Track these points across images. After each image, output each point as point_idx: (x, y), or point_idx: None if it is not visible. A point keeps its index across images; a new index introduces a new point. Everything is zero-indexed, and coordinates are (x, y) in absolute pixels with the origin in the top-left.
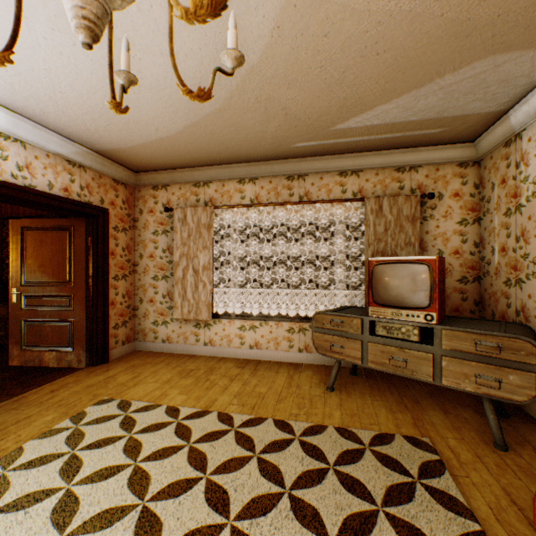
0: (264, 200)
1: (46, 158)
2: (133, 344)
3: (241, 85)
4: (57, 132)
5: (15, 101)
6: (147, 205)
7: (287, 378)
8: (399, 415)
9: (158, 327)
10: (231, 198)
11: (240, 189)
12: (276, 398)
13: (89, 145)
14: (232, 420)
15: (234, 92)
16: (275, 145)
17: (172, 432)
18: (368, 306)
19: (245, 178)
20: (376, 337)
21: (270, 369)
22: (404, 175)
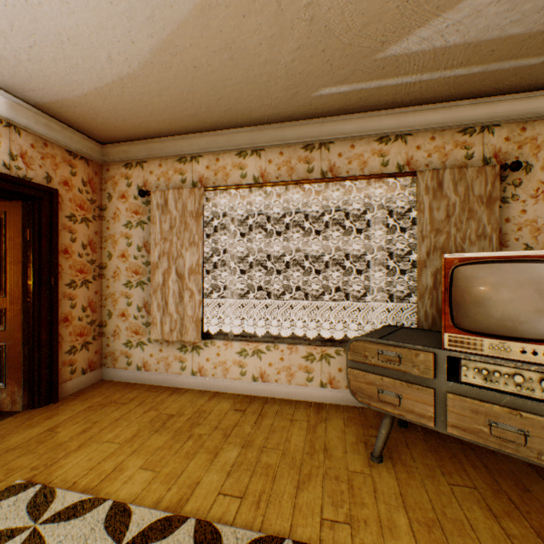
0: (272, 178)
1: None
2: (99, 372)
3: None
4: None
5: None
6: (118, 188)
7: (308, 432)
8: (510, 526)
9: (132, 350)
10: (228, 176)
11: (240, 164)
12: (295, 478)
13: (19, 92)
14: (220, 542)
15: None
16: (290, 92)
17: None
18: (444, 332)
19: (247, 149)
20: (462, 386)
21: (282, 415)
22: (474, 138)
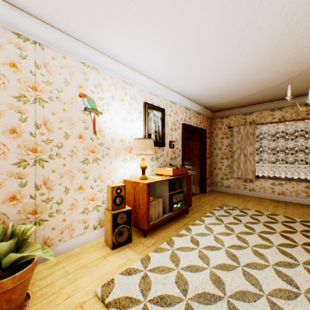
0: (287, 118)
1: (193, 113)
2: (211, 187)
3: (299, 73)
4: (196, 103)
5: (193, 97)
6: (217, 126)
7: None
8: None
9: (223, 181)
10: (265, 119)
11: (271, 114)
12: None
13: (204, 105)
14: (292, 219)
15: (293, 76)
16: (302, 90)
17: (265, 218)
18: None
19: (275, 108)
20: None
21: (296, 205)
22: None
